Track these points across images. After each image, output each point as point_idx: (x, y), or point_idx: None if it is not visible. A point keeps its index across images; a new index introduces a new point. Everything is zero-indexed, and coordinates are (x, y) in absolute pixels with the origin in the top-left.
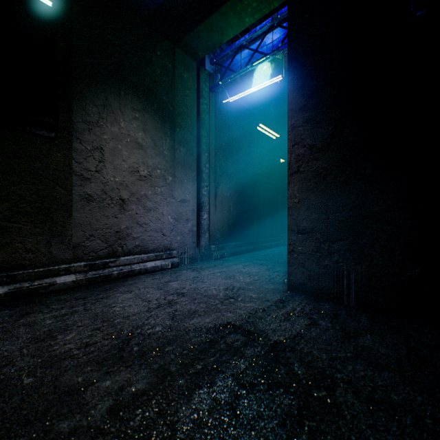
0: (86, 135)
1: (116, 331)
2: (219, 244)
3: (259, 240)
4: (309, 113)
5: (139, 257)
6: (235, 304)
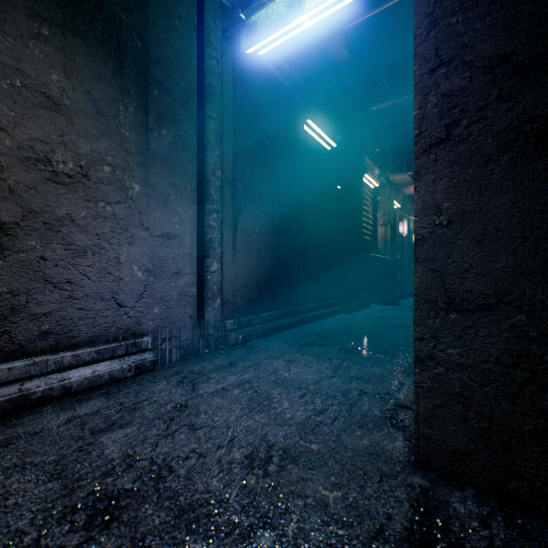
0: None
1: None
2: (241, 316)
3: (307, 306)
4: None
5: (48, 360)
6: None
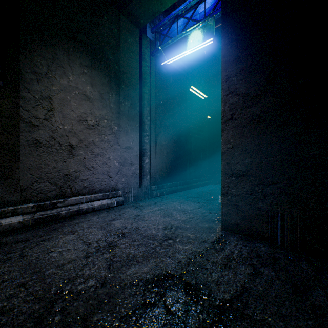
0: (35, 85)
1: (43, 288)
2: (159, 184)
3: (191, 180)
4: (242, 63)
5: (87, 197)
6: (174, 247)
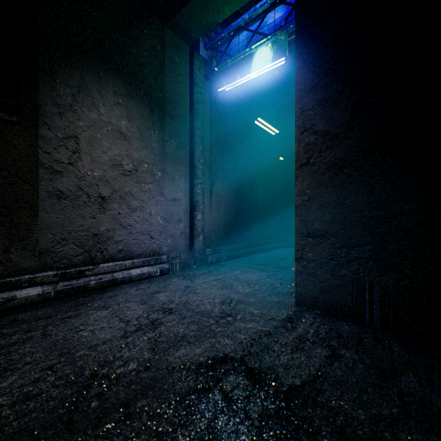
0: (57, 121)
1: (74, 372)
2: (215, 247)
3: (257, 242)
4: (321, 93)
5: (122, 263)
6: (233, 325)
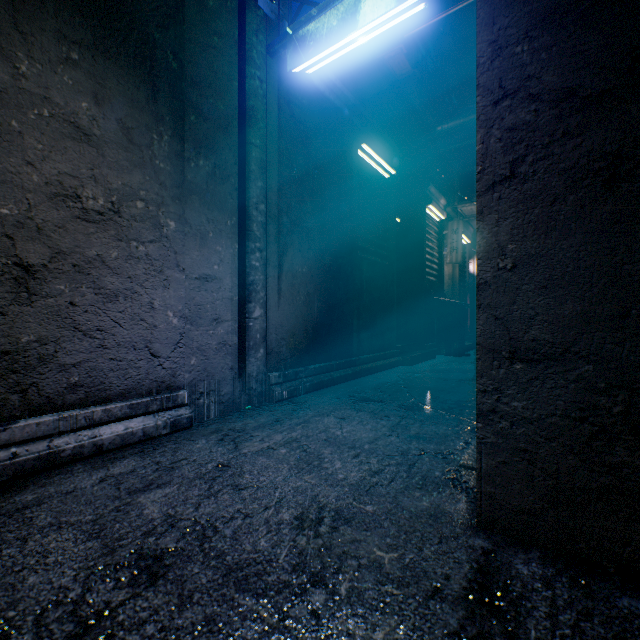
0: None
1: None
2: (287, 369)
3: (362, 357)
4: None
5: (78, 415)
6: (331, 639)
